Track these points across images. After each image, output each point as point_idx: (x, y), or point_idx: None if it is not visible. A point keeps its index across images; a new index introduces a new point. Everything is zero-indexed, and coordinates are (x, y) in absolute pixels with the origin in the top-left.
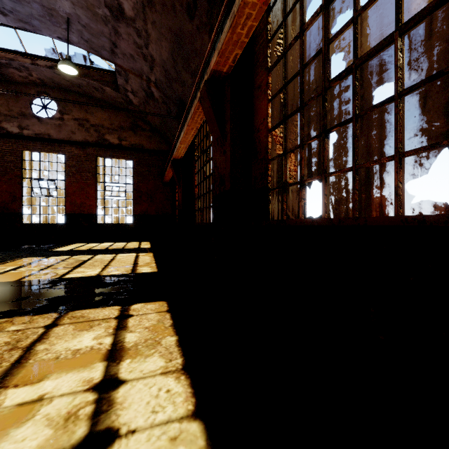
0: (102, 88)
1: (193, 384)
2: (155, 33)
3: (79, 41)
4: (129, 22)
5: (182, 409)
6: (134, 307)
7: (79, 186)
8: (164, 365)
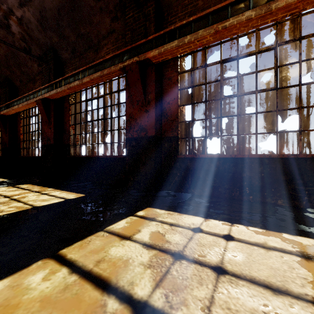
0: None
1: None
2: None
3: None
4: None
5: None
6: None
7: None
8: None
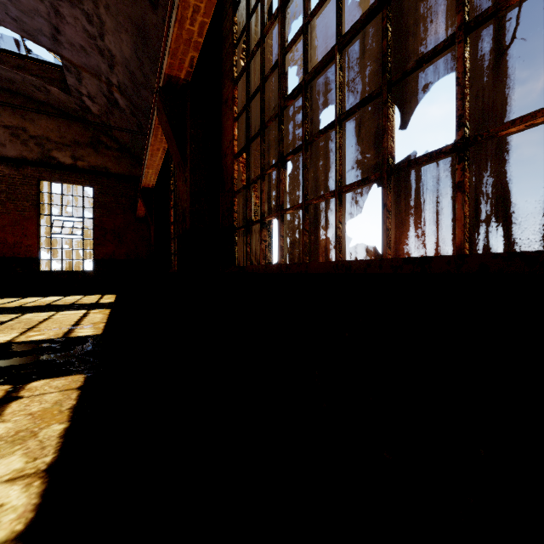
0: (45, 88)
1: (47, 492)
2: (111, 21)
3: (4, 18)
4: (74, 2)
5: (4, 531)
6: (32, 385)
7: (12, 219)
8: (20, 468)
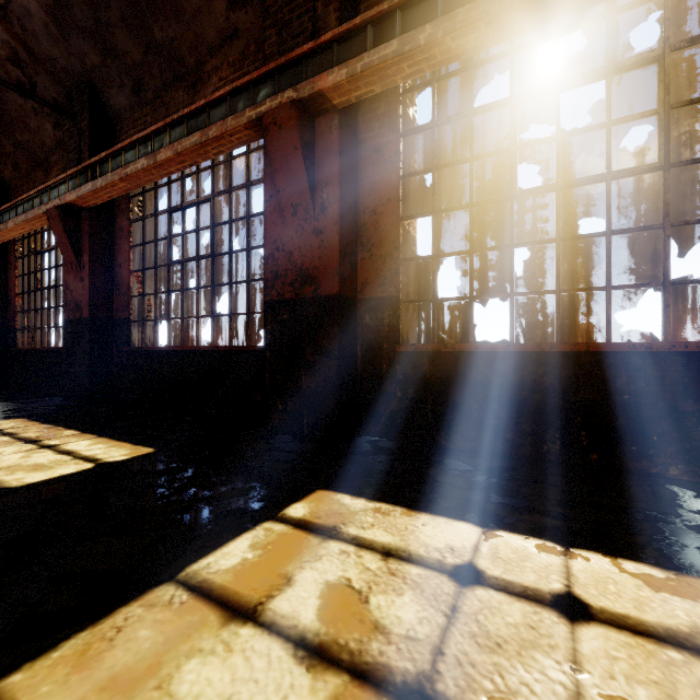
0: None
1: None
2: None
3: None
4: None
5: None
6: None
7: None
8: None
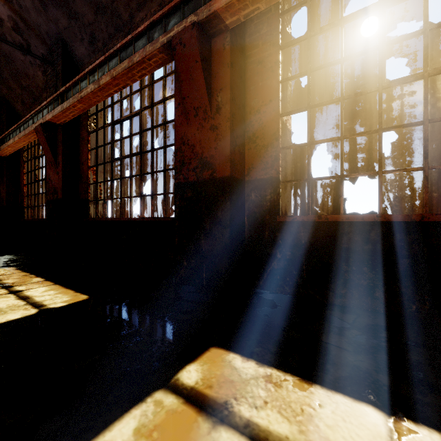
0: None
1: None
2: None
3: None
4: None
5: None
6: None
7: None
8: None
